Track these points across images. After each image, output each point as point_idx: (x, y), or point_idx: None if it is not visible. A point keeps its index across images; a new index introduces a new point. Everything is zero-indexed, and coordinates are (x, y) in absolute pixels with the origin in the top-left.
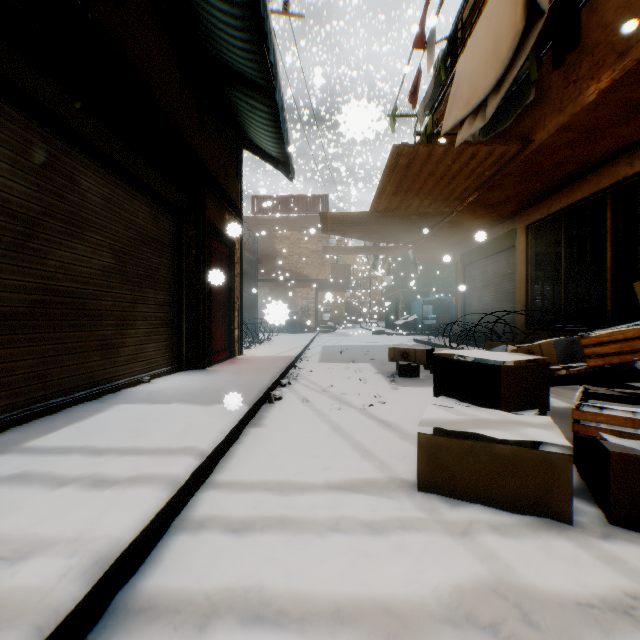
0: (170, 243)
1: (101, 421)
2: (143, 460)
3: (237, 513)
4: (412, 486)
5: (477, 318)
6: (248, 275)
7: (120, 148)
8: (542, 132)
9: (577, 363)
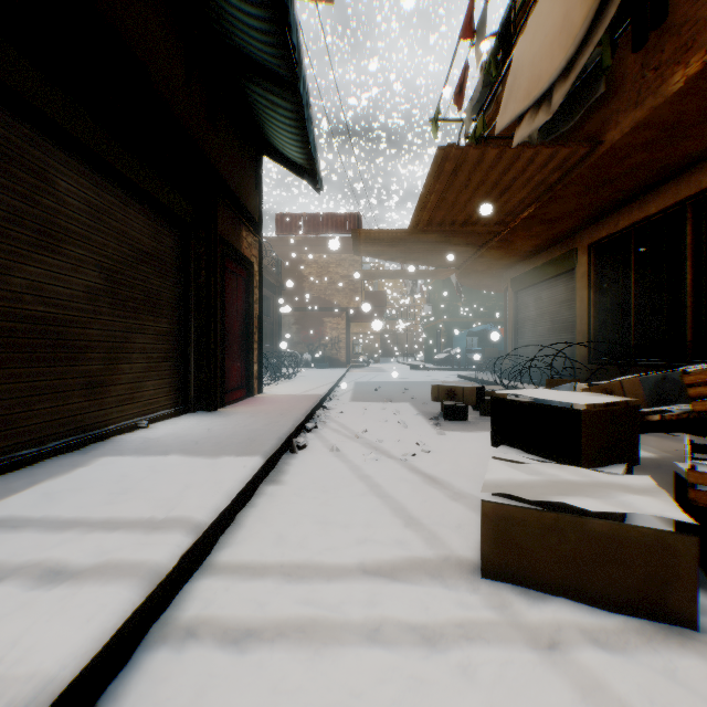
0: (175, 262)
1: (76, 480)
2: (117, 538)
3: (240, 613)
4: (473, 569)
5: (530, 351)
6: (270, 302)
7: (108, 143)
8: (614, 131)
9: (672, 406)
